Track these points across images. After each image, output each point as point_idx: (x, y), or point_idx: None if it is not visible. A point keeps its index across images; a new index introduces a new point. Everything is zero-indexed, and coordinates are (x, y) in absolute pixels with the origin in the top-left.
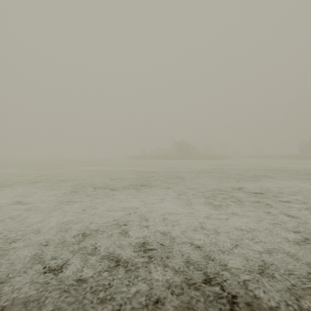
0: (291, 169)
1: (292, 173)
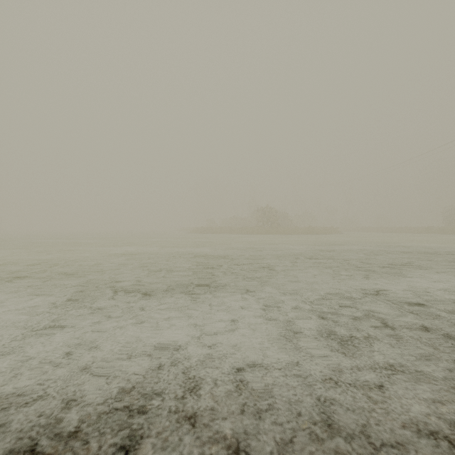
0: (442, 251)
1: (450, 259)
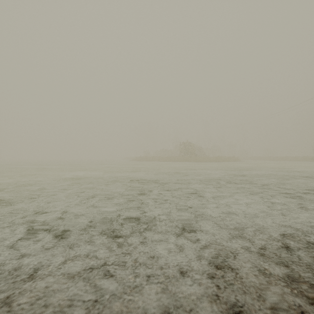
0: None
1: None
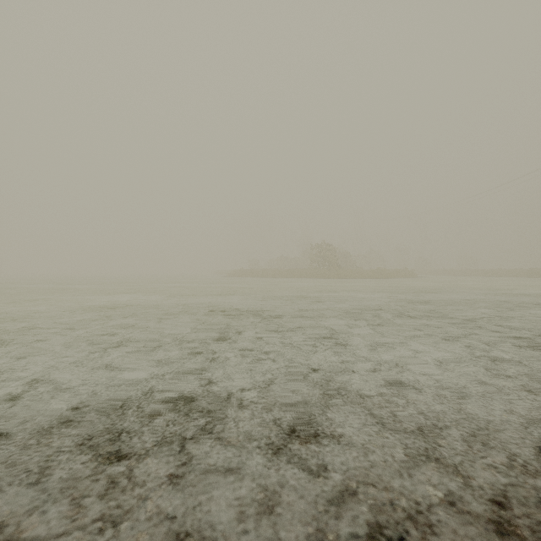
0: None
1: None
